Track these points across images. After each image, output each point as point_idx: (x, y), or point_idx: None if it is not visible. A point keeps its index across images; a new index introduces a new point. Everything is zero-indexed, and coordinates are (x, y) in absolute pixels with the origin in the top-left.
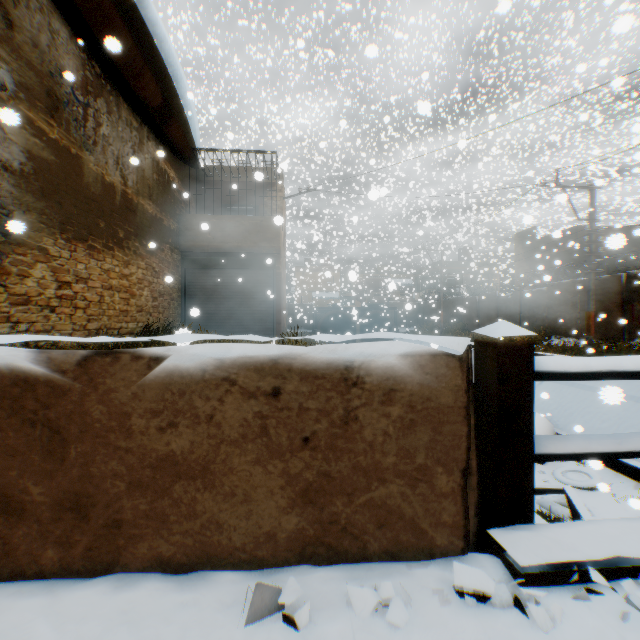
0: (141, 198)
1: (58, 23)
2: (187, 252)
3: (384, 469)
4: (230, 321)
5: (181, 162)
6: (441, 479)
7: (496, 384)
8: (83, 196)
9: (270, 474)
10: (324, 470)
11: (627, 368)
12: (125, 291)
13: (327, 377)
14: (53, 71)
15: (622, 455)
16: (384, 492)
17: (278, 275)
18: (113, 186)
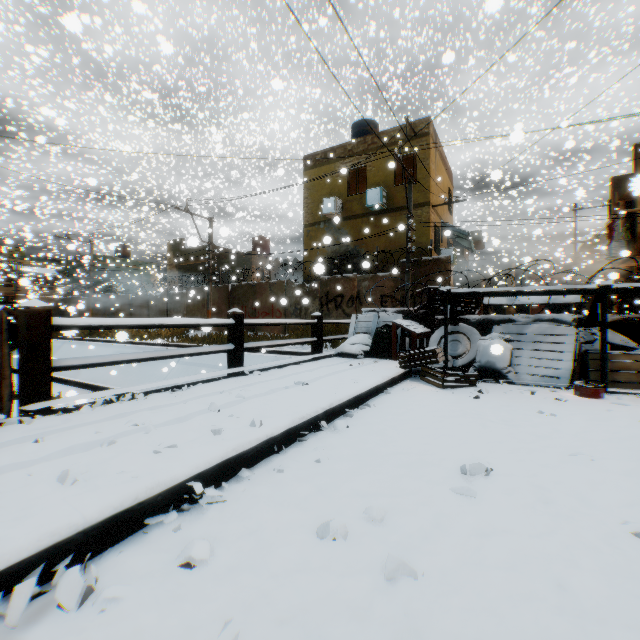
0: None
1: None
2: None
3: None
4: None
5: None
6: None
7: (28, 331)
8: None
9: None
10: None
11: (111, 323)
12: None
13: None
14: None
15: (109, 364)
16: None
17: None
18: None
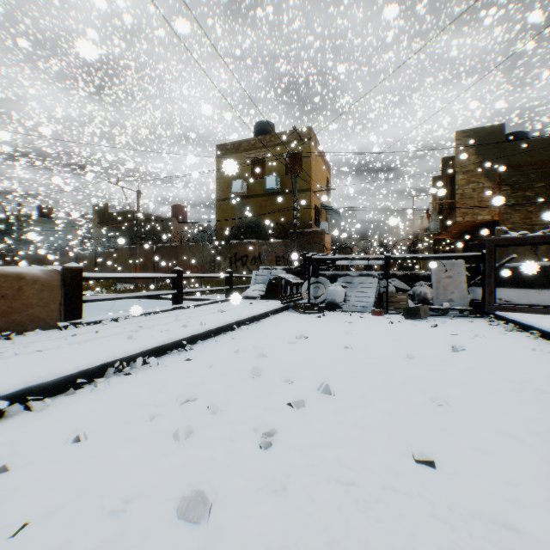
0: None
1: None
2: None
3: (35, 304)
4: None
5: None
6: (54, 306)
7: (72, 280)
8: None
9: None
10: (12, 306)
11: (110, 276)
12: None
13: (13, 276)
14: None
15: (109, 299)
16: (34, 311)
17: None
18: None
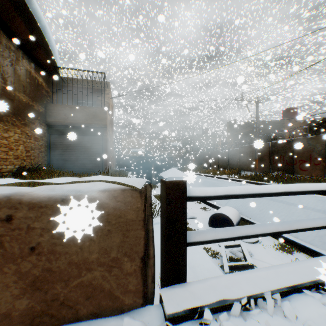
0: (18, 92)
1: None
2: (51, 125)
3: (90, 262)
4: (78, 164)
5: (48, 74)
6: (127, 264)
7: (165, 205)
8: None
9: (6, 273)
10: (48, 267)
11: (237, 193)
12: (5, 146)
13: (49, 206)
14: None
15: (235, 239)
16: (90, 276)
17: (105, 139)
18: None
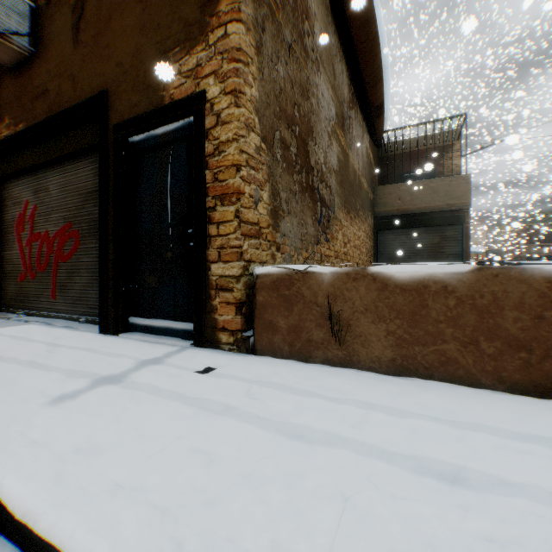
0: (362, 178)
1: (343, 66)
2: (378, 217)
3: None
4: None
5: (373, 145)
6: None
7: None
8: (348, 182)
9: None
10: None
11: None
12: (358, 249)
13: None
14: (342, 100)
15: None
16: None
17: (467, 229)
18: (355, 172)
